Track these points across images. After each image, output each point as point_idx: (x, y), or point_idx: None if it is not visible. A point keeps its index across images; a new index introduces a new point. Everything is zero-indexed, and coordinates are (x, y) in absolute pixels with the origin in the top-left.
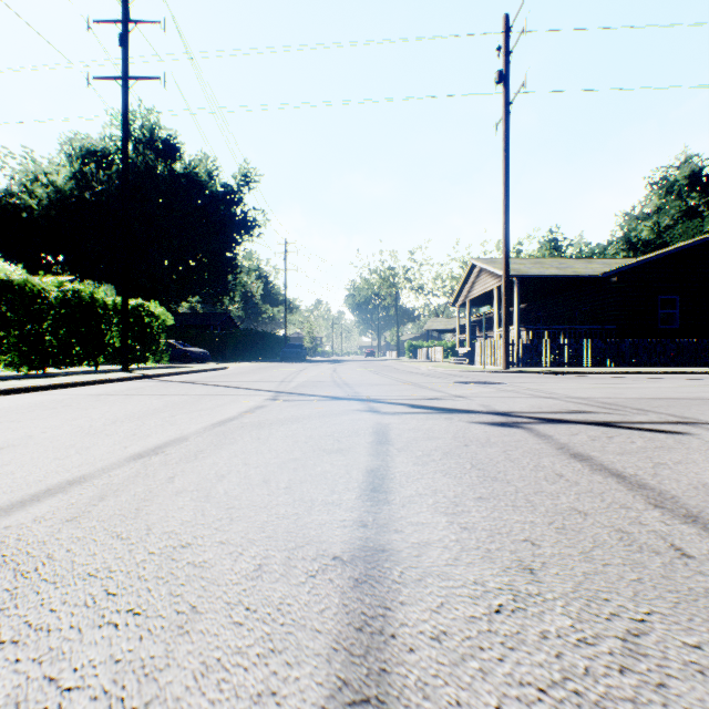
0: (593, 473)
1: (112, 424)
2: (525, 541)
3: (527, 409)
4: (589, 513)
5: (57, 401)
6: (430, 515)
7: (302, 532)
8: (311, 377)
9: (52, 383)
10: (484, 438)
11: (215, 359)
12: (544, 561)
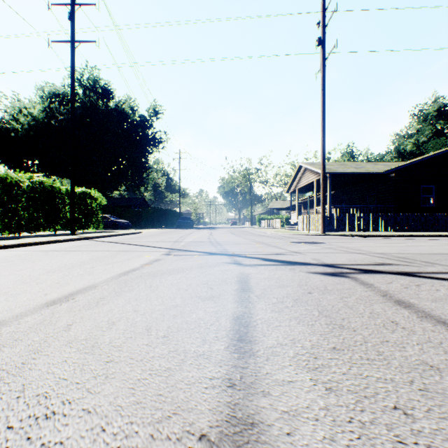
0: (422, 320)
1: (45, 274)
2: (396, 409)
3: (347, 262)
4: (442, 368)
5: (16, 256)
6: (294, 371)
7: (171, 395)
8: (195, 238)
9: (19, 243)
10: (322, 286)
11: (134, 227)
12: (428, 443)
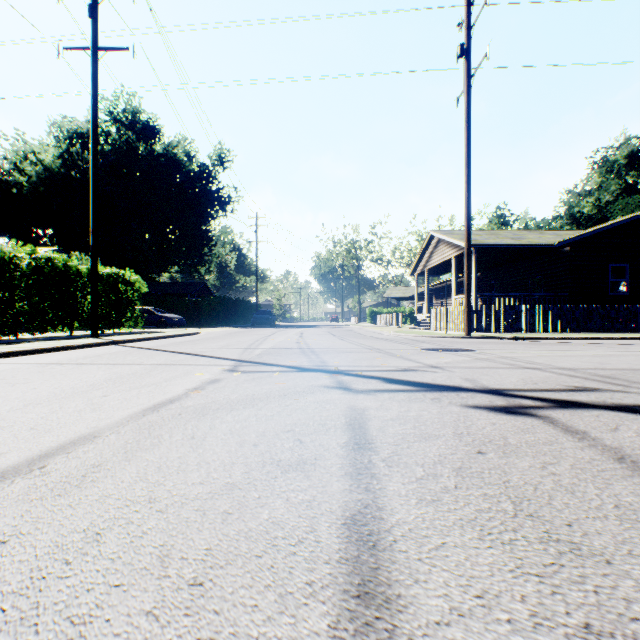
0: None
1: (19, 409)
2: None
3: (521, 385)
4: None
5: None
6: None
7: None
8: (278, 343)
9: (6, 351)
10: (498, 436)
11: (191, 324)
12: None
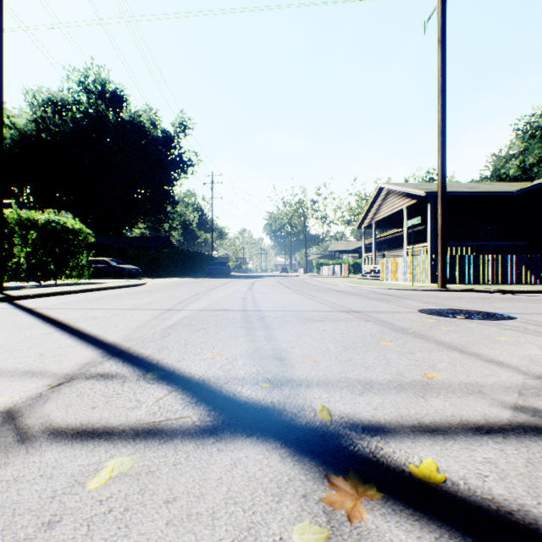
0: None
1: None
2: None
3: None
4: None
5: None
6: None
7: None
8: (218, 298)
9: None
10: None
11: (151, 275)
12: None
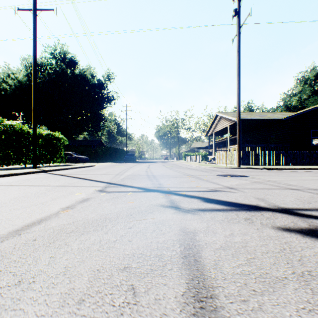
0: None
1: None
2: None
3: (301, 204)
4: None
5: None
6: None
7: None
8: (135, 171)
9: None
10: None
11: (92, 161)
12: None
